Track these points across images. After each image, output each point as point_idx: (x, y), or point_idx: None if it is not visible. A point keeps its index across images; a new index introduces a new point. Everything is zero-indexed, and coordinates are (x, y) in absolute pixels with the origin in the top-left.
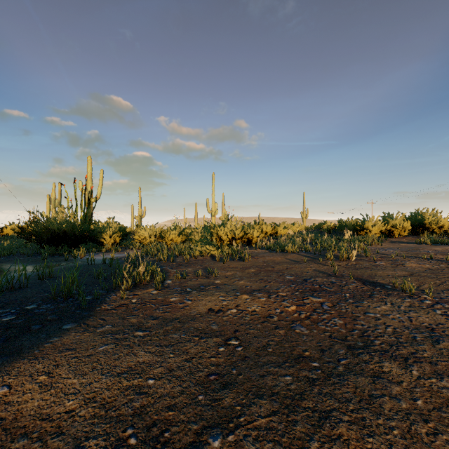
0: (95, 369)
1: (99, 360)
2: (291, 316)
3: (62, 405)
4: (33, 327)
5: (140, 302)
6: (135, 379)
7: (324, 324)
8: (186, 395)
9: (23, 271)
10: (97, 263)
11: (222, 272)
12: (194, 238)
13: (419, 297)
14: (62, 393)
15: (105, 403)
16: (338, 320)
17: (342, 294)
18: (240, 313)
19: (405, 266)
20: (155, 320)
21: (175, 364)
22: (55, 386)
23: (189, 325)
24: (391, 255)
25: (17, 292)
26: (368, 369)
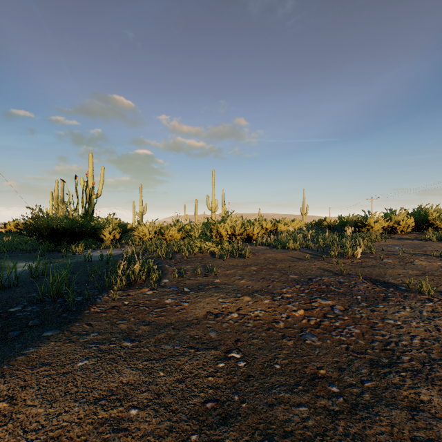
0: (68, 393)
1: (76, 380)
2: (299, 322)
3: None
4: (11, 334)
5: (133, 304)
6: (114, 408)
7: (338, 333)
8: (176, 434)
9: (18, 268)
10: (94, 260)
11: (222, 270)
12: (194, 234)
13: (440, 300)
14: (21, 428)
15: None
16: (353, 328)
17: (352, 296)
18: (241, 318)
19: (415, 264)
20: (147, 326)
21: (164, 386)
22: (14, 417)
23: (185, 332)
24: (397, 252)
25: (5, 291)
26: (401, 396)
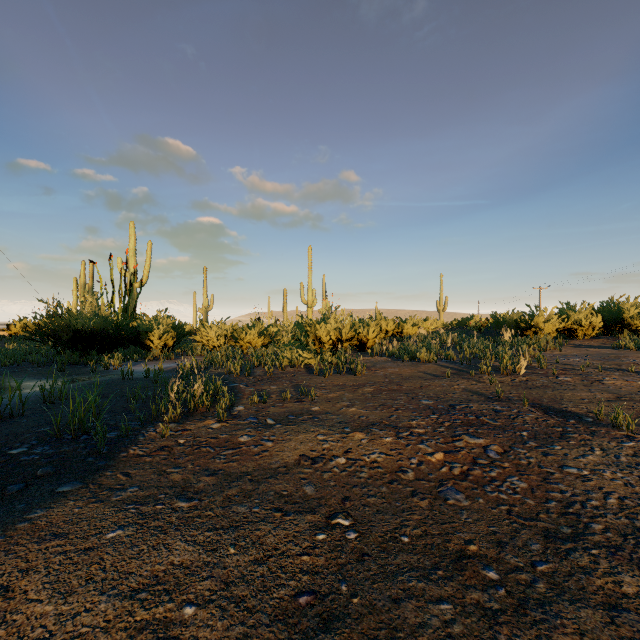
0: (92, 580)
1: (103, 561)
2: (437, 471)
3: None
4: (10, 488)
5: (192, 443)
6: (159, 604)
7: (495, 488)
8: None
9: (26, 389)
10: (137, 377)
11: (323, 393)
12: (282, 339)
13: None
14: (19, 637)
15: None
16: (518, 480)
17: (515, 431)
18: (351, 464)
19: (605, 383)
20: (211, 476)
21: (236, 570)
22: (9, 619)
23: (267, 486)
24: (578, 365)
25: (5, 424)
26: (594, 587)
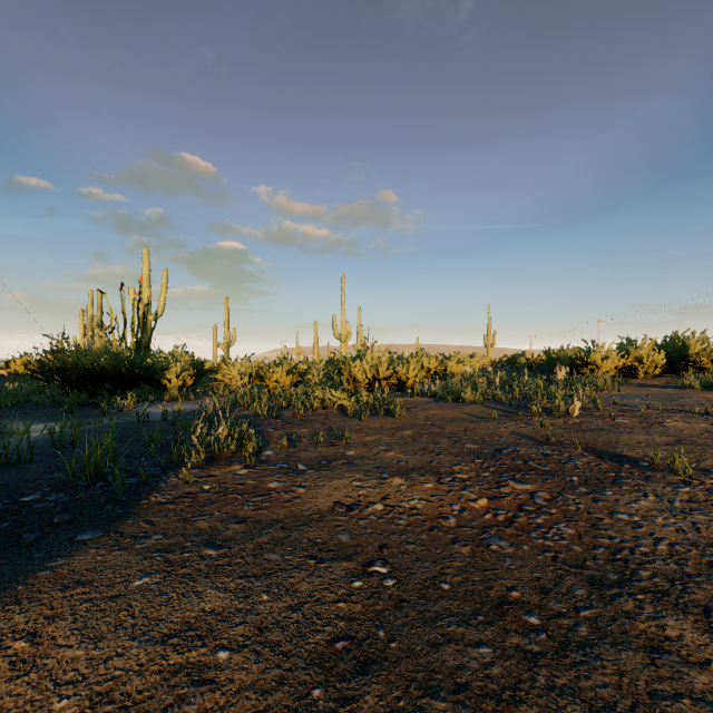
0: (121, 626)
1: (132, 608)
2: (480, 517)
3: (46, 710)
4: (26, 536)
5: (217, 490)
6: (192, 649)
7: (541, 535)
8: (290, 687)
9: (32, 432)
10: (153, 419)
11: (358, 436)
12: (313, 378)
13: (703, 483)
14: (51, 680)
15: (130, 704)
16: (565, 527)
17: (564, 476)
18: (389, 511)
19: (665, 426)
20: (240, 524)
21: (270, 616)
22: (39, 664)
23: (300, 534)
24: (637, 406)
25: (14, 470)
26: (637, 631)
